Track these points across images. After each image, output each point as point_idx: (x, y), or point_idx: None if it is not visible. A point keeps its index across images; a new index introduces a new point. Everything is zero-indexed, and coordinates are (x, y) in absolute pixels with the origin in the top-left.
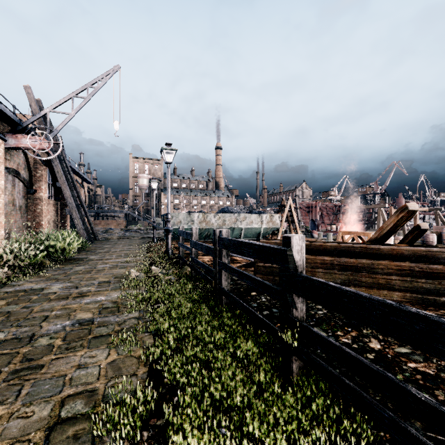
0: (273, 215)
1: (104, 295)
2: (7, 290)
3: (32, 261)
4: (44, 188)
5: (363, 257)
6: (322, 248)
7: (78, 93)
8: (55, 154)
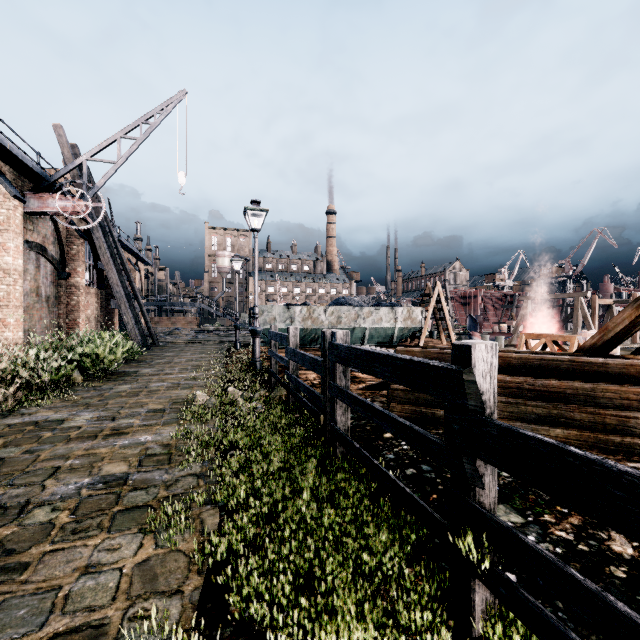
0: (413, 309)
1: (152, 432)
2: (11, 422)
3: (54, 377)
4: (82, 270)
5: (574, 378)
6: (502, 362)
7: (127, 132)
8: (96, 221)
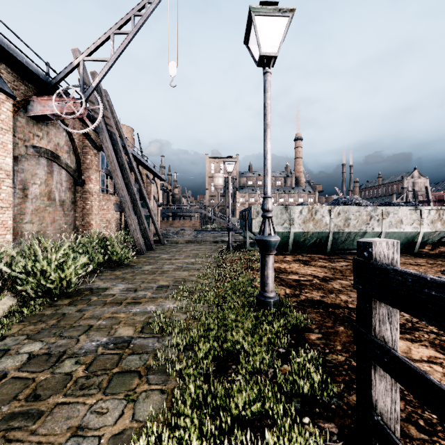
0: (444, 209)
1: None
2: None
3: None
4: (95, 178)
5: None
6: None
7: (119, 27)
8: (94, 124)
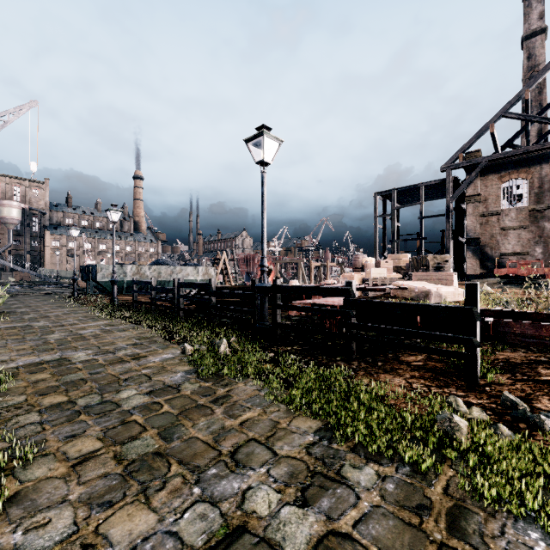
0: (209, 268)
1: (92, 323)
2: None
3: None
4: None
5: None
6: (234, 288)
7: None
8: None
